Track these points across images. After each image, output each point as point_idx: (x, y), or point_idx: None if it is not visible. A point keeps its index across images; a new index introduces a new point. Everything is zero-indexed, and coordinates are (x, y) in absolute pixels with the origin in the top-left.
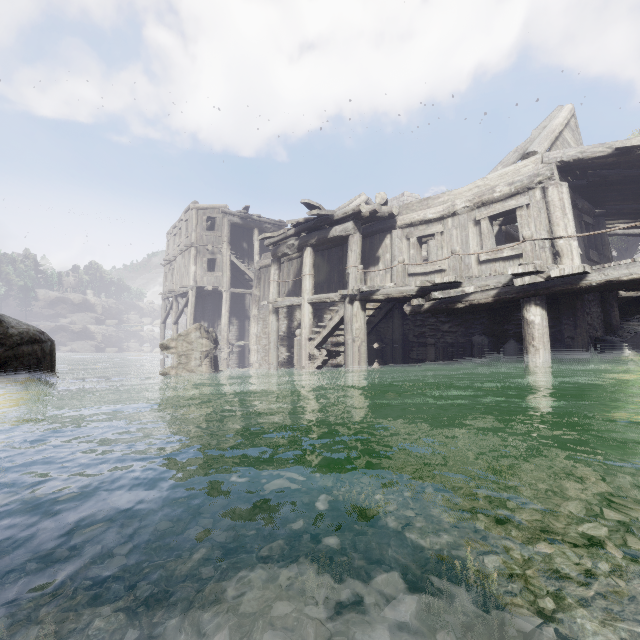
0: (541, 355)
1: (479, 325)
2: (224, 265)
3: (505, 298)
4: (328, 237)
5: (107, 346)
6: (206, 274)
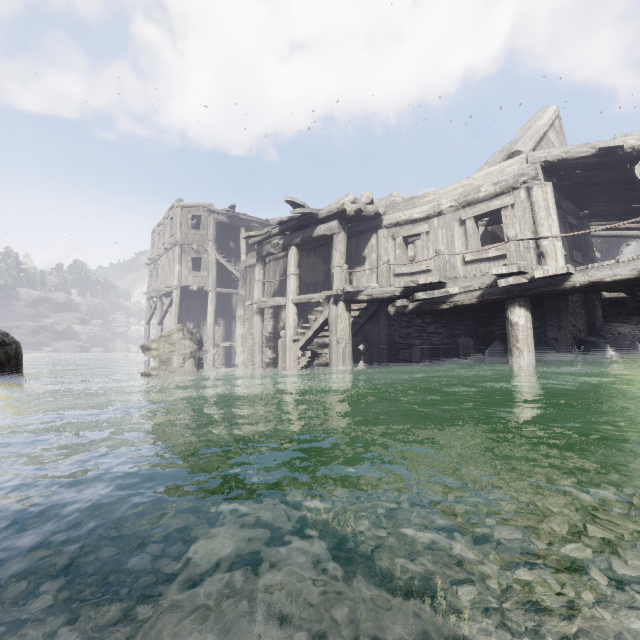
0: (525, 357)
1: (464, 326)
2: (210, 264)
3: (489, 299)
4: (313, 236)
5: (90, 347)
6: (191, 273)
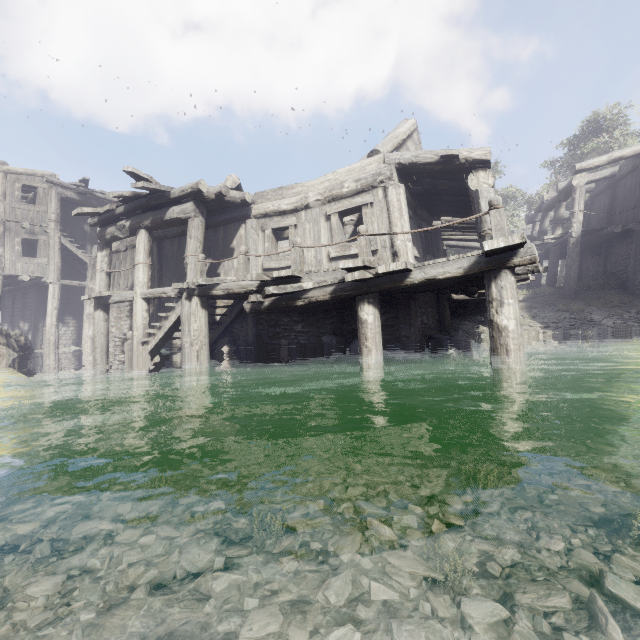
0: (373, 356)
1: (330, 325)
2: (51, 249)
3: (341, 295)
4: (165, 219)
5: None
6: (20, 259)
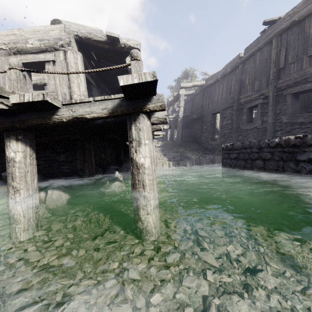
0: (22, 196)
1: None
2: None
3: None
4: None
5: None
6: None
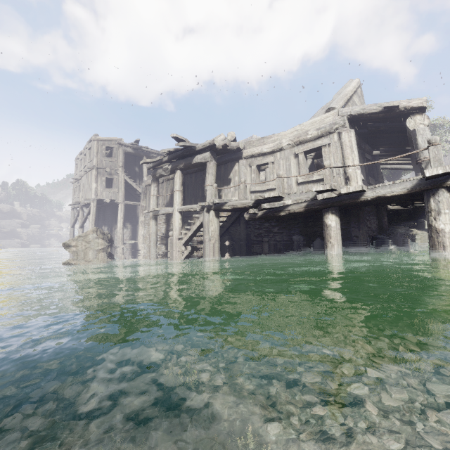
0: (335, 249)
1: (297, 228)
2: (119, 183)
3: (312, 208)
4: (192, 163)
5: (26, 245)
6: (105, 190)
